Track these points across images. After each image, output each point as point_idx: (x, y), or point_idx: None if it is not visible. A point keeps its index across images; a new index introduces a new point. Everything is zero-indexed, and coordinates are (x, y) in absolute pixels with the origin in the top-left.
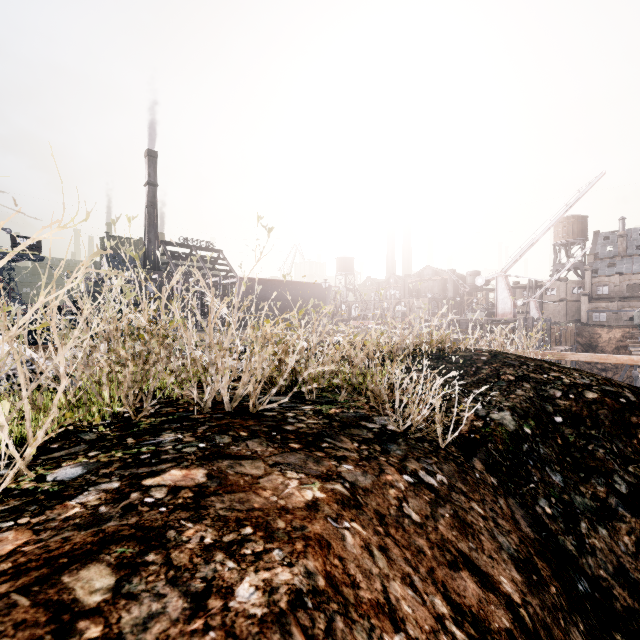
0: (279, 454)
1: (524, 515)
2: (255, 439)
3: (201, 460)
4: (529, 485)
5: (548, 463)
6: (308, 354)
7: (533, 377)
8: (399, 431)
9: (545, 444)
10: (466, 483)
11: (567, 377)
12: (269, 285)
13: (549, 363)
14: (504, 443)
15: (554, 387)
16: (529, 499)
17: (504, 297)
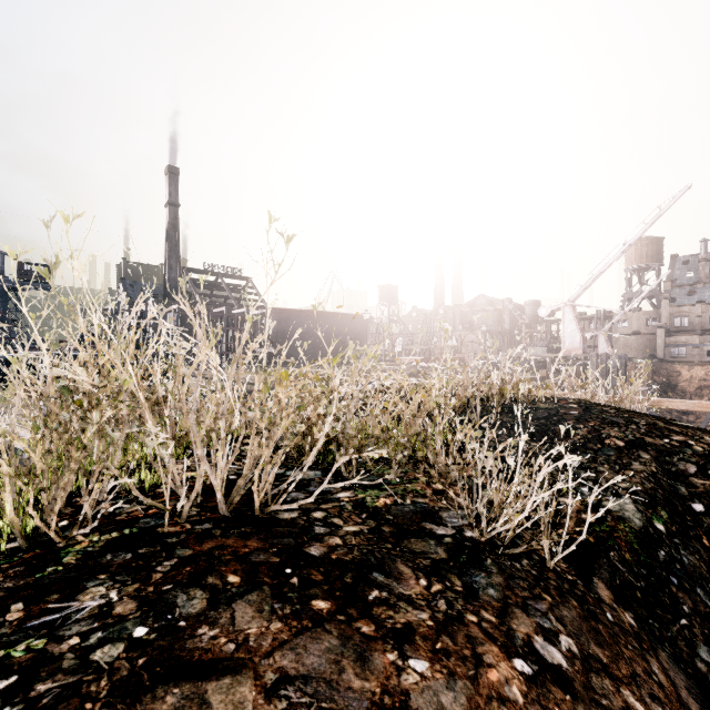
0: (290, 640)
1: (687, 684)
2: (251, 594)
3: (116, 697)
4: (679, 621)
5: (698, 581)
6: (346, 411)
7: (651, 443)
8: (483, 540)
9: (688, 548)
10: (601, 642)
11: (697, 443)
12: (303, 317)
13: (661, 419)
14: (631, 549)
15: (684, 458)
16: (684, 647)
17: (572, 330)
